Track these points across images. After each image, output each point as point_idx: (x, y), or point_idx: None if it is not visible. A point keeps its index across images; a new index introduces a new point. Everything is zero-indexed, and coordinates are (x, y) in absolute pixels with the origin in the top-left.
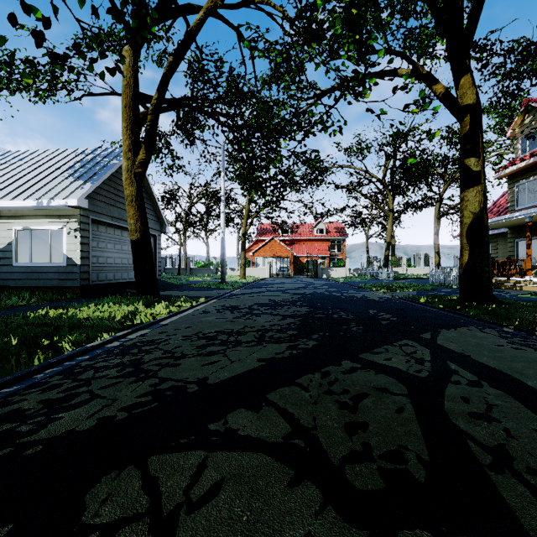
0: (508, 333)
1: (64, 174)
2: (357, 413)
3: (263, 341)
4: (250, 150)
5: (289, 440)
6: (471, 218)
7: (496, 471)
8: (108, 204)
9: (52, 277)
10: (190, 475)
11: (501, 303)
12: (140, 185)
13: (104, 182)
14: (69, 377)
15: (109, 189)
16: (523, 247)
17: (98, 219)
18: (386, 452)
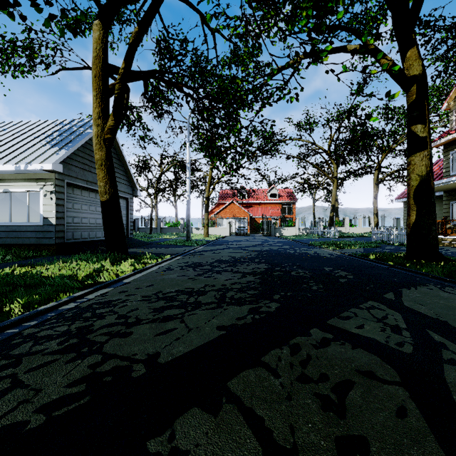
0: None
1: (42, 142)
2: (346, 417)
3: (223, 302)
4: (212, 119)
5: None
6: (418, 181)
7: None
8: (83, 169)
9: (30, 235)
10: None
11: (448, 260)
12: (109, 150)
13: (79, 149)
14: (0, 351)
15: (84, 155)
16: None
17: (73, 182)
18: None
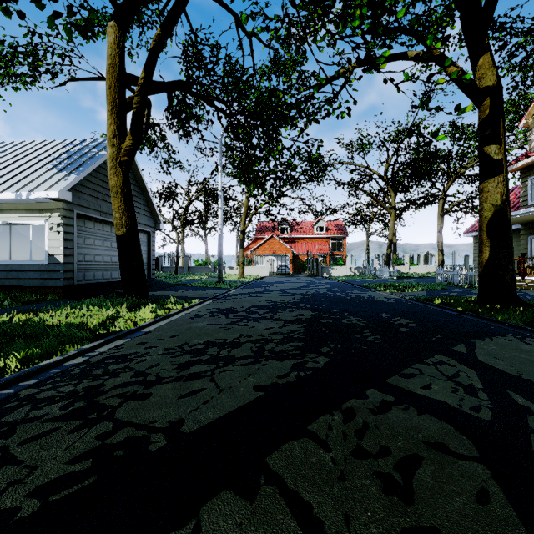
0: None
1: (47, 166)
2: (414, 504)
3: (261, 356)
4: (248, 139)
5: None
6: (493, 211)
7: None
8: (96, 198)
9: (33, 276)
10: None
11: (528, 305)
12: (127, 175)
13: (91, 174)
14: None
15: (97, 181)
16: None
17: (84, 213)
18: None
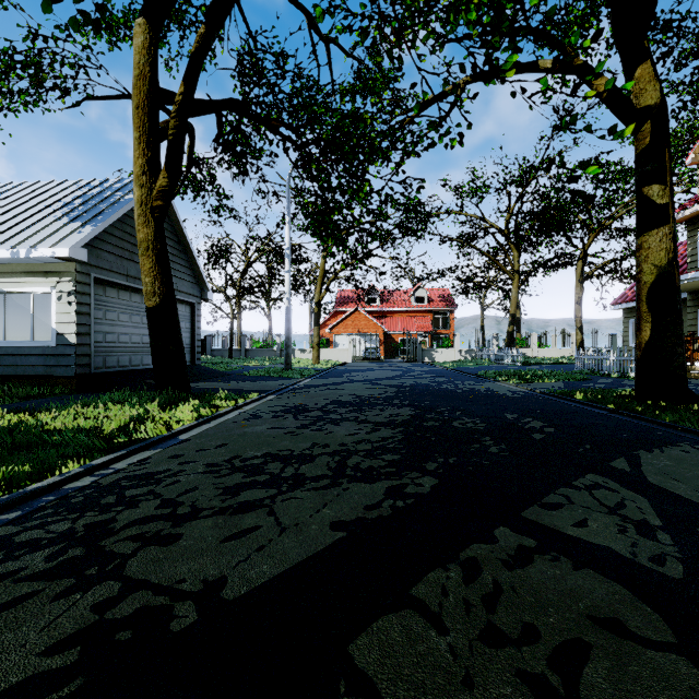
0: None
1: (56, 214)
2: None
3: (342, 476)
4: (324, 178)
5: None
6: (655, 274)
7: None
8: (121, 257)
9: (35, 362)
10: None
11: None
12: (160, 226)
13: (114, 225)
14: None
15: (122, 235)
16: None
17: (105, 278)
18: None
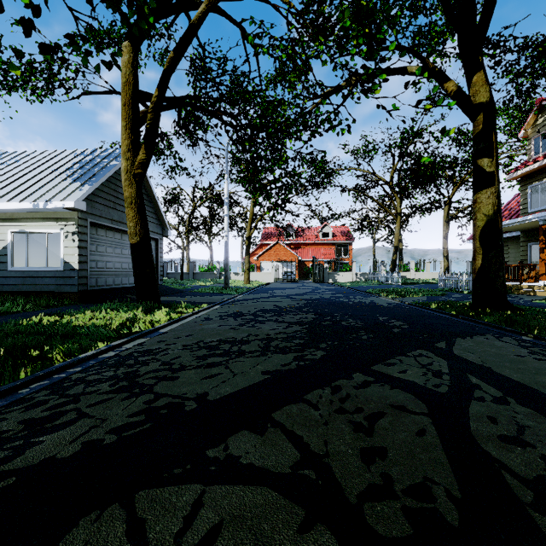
0: (527, 342)
1: (61, 176)
2: (373, 436)
3: (267, 350)
4: (254, 151)
5: (297, 470)
6: (485, 221)
7: (540, 512)
8: (108, 206)
9: (49, 282)
10: (183, 516)
11: (516, 309)
12: (140, 187)
13: (103, 184)
14: (56, 392)
15: (108, 191)
16: (536, 251)
17: (97, 222)
18: (410, 486)
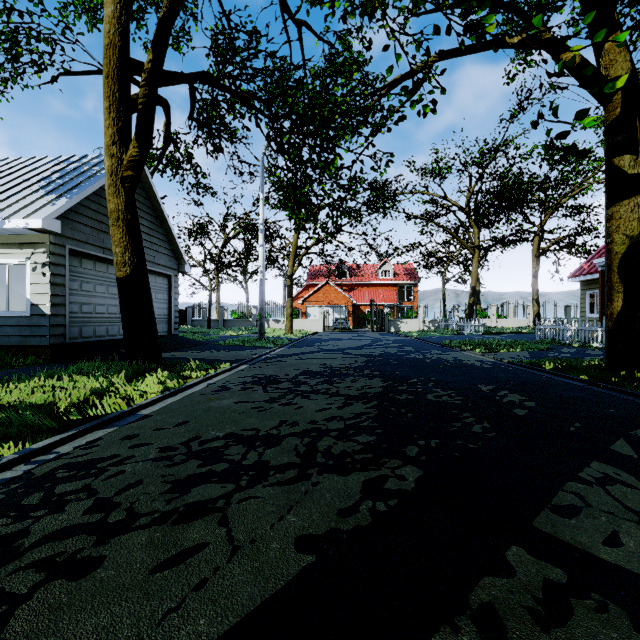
0: None
1: (33, 187)
2: None
3: (311, 464)
4: (296, 152)
5: None
6: (627, 245)
7: None
8: (97, 229)
9: (10, 332)
10: None
11: None
12: (131, 197)
13: (90, 198)
14: None
15: (99, 208)
16: None
17: (81, 250)
18: None
